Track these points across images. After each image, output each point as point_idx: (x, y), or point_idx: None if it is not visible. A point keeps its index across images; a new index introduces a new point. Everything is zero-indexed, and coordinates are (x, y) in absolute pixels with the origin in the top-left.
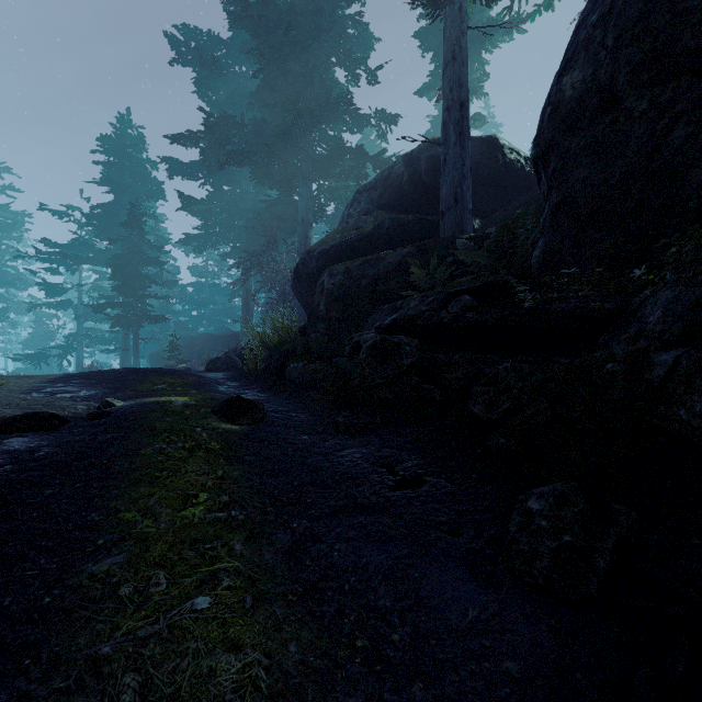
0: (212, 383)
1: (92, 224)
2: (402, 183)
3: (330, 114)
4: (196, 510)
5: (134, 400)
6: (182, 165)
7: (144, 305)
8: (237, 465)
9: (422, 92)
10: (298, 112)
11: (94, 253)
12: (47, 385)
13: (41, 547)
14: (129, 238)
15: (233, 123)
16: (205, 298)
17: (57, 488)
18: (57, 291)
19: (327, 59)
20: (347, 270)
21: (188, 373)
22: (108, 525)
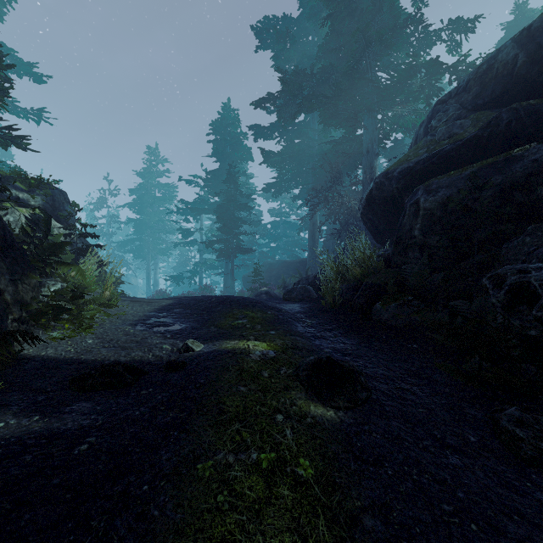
0: (290, 319)
1: (207, 185)
2: (514, 69)
3: (397, 39)
4: None
5: (213, 344)
6: (263, 129)
7: (237, 240)
8: None
9: None
10: (367, 41)
11: (209, 206)
12: (154, 314)
13: None
14: (228, 191)
15: (303, 76)
16: (280, 233)
17: None
18: (188, 233)
19: None
20: (470, 176)
21: (267, 305)
22: None
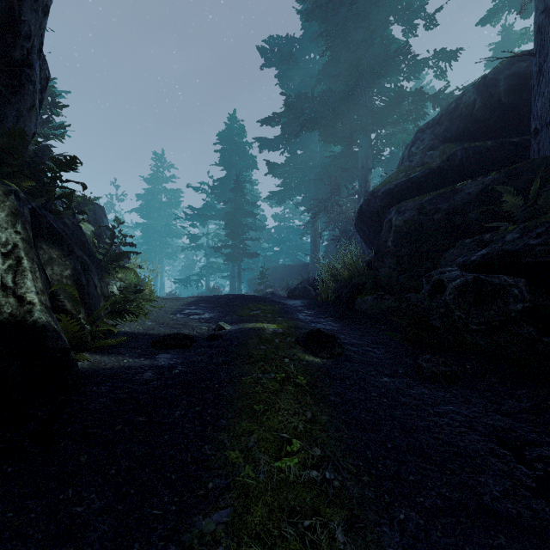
0: (293, 310)
1: (214, 192)
2: (473, 111)
3: (388, 68)
4: (291, 463)
5: (238, 325)
6: (268, 141)
7: (244, 245)
8: (323, 407)
9: (485, 20)
10: (360, 73)
11: (215, 212)
12: (186, 307)
13: (166, 479)
14: (235, 199)
15: (305, 98)
16: (283, 238)
17: (183, 410)
18: (195, 238)
19: (385, 20)
20: (420, 206)
21: (274, 301)
22: (216, 464)
